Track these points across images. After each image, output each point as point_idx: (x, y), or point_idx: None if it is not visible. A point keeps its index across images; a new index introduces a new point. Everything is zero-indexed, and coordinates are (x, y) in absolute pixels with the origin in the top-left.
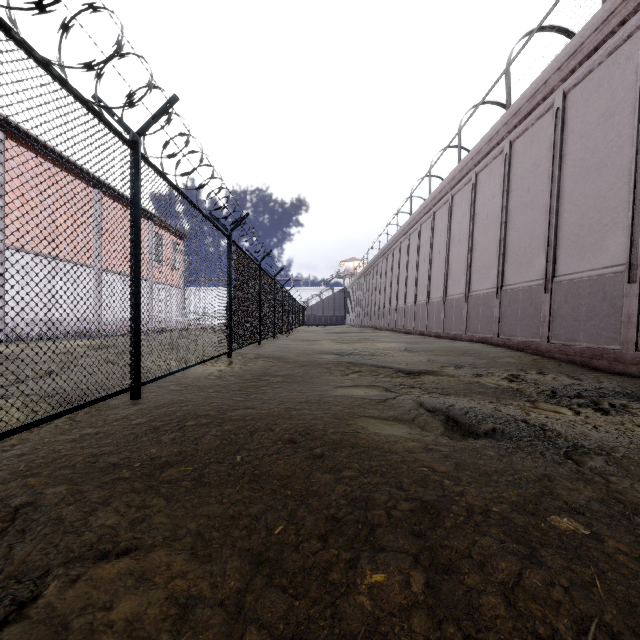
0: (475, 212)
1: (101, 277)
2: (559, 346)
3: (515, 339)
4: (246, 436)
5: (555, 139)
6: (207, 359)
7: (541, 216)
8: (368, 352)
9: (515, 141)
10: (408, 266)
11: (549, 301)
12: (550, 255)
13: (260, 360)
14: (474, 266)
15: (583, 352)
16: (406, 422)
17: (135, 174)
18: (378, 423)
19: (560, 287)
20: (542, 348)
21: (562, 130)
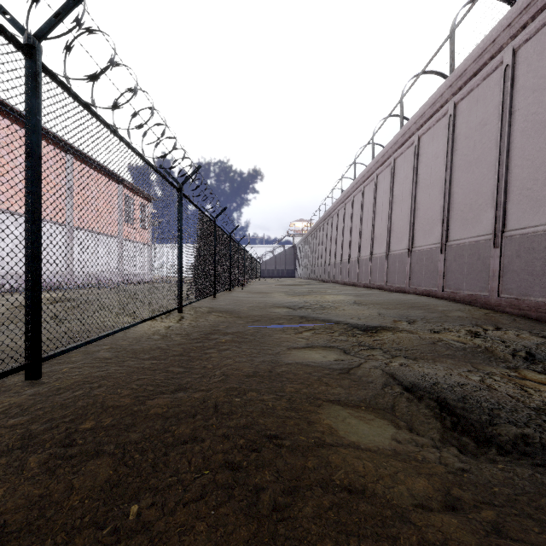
0: (418, 173)
1: (73, 234)
2: (511, 300)
3: (461, 292)
4: (157, 457)
5: (504, 96)
6: (151, 317)
7: (488, 173)
8: (319, 305)
9: (459, 103)
10: (352, 225)
11: (499, 255)
12: (499, 210)
13: (212, 315)
14: (417, 223)
15: (539, 307)
16: (385, 413)
17: (31, 88)
18: (349, 417)
19: (511, 242)
20: (491, 302)
21: (512, 86)
